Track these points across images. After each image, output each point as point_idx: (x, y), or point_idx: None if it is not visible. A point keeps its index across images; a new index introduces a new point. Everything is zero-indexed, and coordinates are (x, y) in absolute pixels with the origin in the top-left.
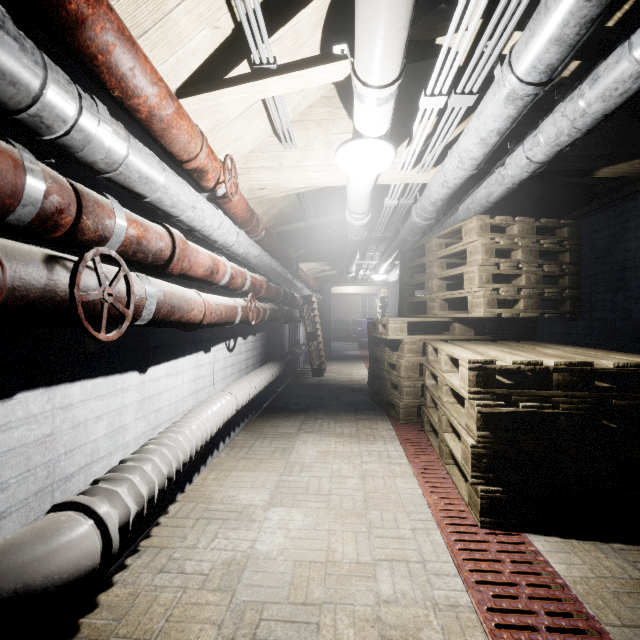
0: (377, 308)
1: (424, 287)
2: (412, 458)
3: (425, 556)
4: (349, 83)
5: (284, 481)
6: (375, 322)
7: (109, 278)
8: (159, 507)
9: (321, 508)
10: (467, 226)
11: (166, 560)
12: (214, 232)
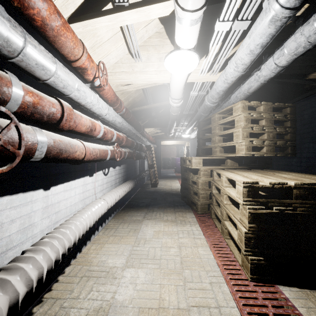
0: (184, 152)
1: (210, 140)
2: (206, 235)
3: (219, 303)
4: (171, 24)
5: (134, 250)
6: (184, 159)
7: (3, 128)
8: (58, 270)
9: (155, 268)
10: (235, 107)
11: (58, 308)
12: (93, 106)
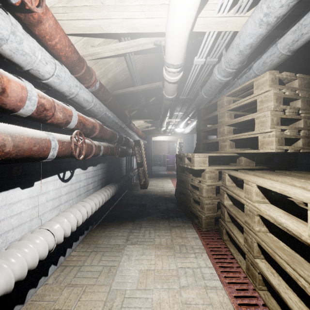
0: (176, 148)
1: (213, 133)
2: (224, 278)
3: None
4: None
5: None
6: (182, 156)
7: None
8: None
9: None
10: (259, 80)
11: None
12: (2, 43)
